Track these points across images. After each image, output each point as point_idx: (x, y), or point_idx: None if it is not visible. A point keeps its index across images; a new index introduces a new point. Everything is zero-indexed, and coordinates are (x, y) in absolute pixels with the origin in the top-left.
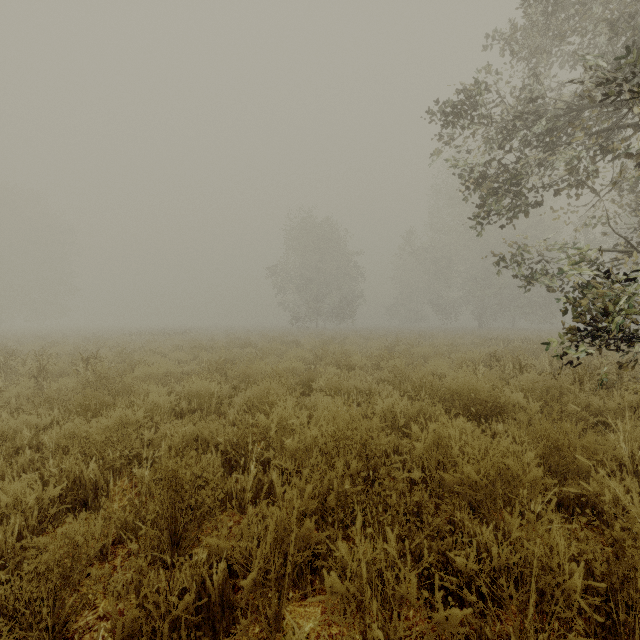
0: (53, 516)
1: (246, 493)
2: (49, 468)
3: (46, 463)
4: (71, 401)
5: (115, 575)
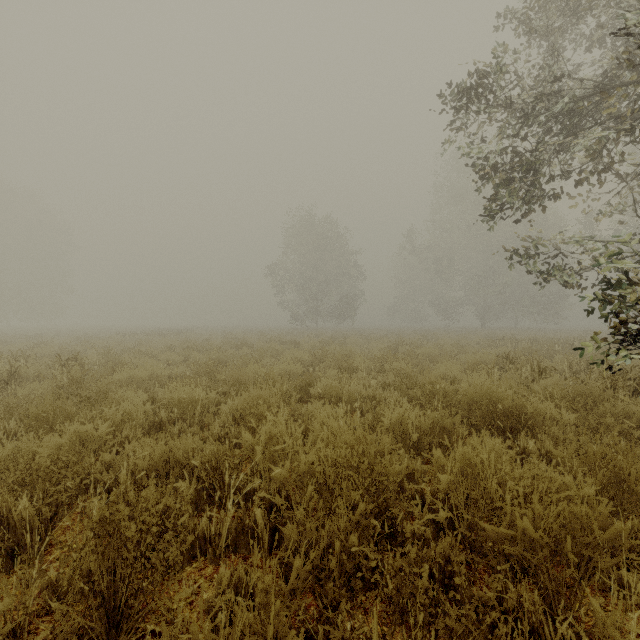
0: None
1: (222, 538)
2: None
3: None
4: (25, 413)
5: None
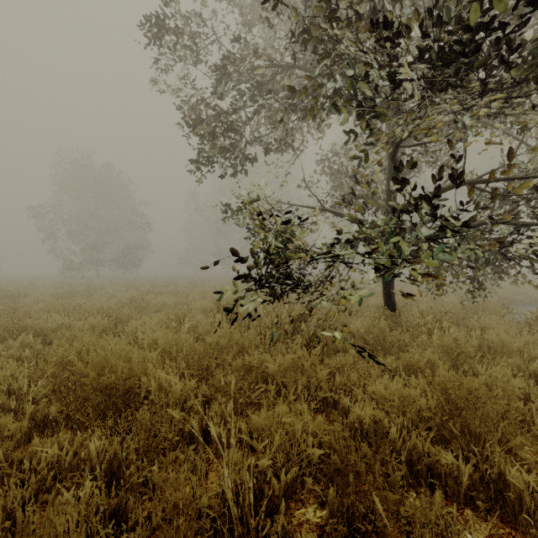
0: None
1: None
2: None
3: None
4: None
5: None
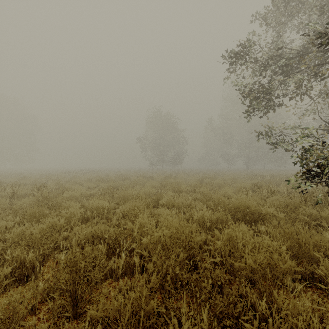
0: (7, 284)
1: (119, 270)
2: (5, 256)
3: (6, 251)
4: (25, 213)
5: (37, 327)
